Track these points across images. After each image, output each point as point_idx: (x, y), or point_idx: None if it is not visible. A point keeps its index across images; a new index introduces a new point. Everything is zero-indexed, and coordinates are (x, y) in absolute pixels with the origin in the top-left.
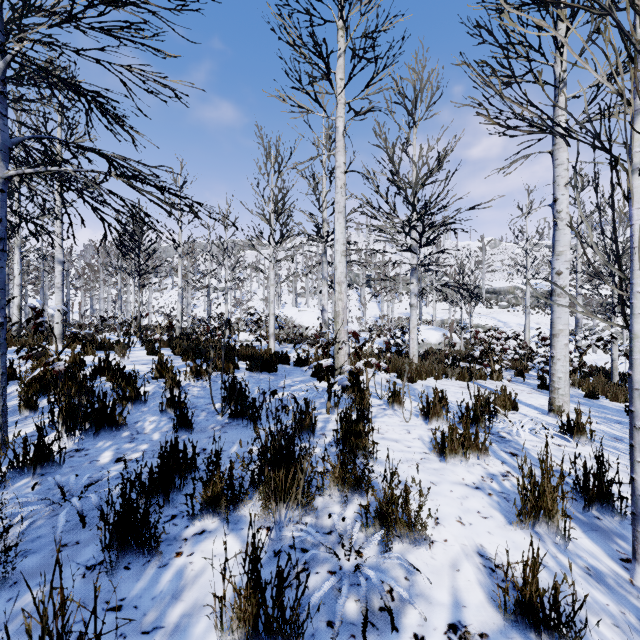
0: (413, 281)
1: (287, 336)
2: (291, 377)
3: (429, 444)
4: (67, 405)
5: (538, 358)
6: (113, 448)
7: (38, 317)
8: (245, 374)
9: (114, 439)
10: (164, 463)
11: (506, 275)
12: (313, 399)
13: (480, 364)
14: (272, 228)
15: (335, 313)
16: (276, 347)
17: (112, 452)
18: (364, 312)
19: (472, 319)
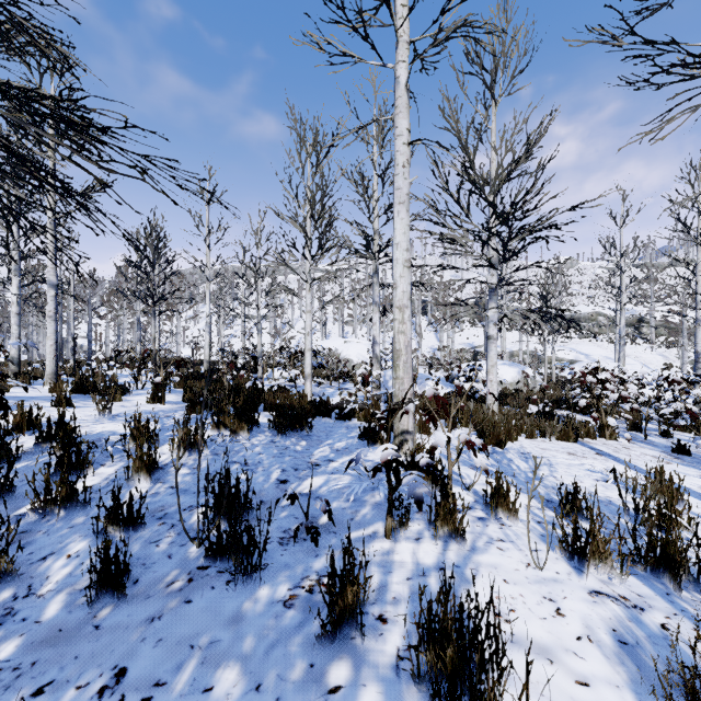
0: (492, 306)
1: (330, 373)
2: (330, 441)
3: (620, 661)
4: None
5: (664, 408)
6: None
7: None
8: (266, 437)
9: None
10: None
11: (586, 299)
12: (362, 494)
13: (574, 411)
14: (308, 238)
15: (394, 352)
16: (316, 389)
17: None
18: (420, 343)
19: (554, 352)
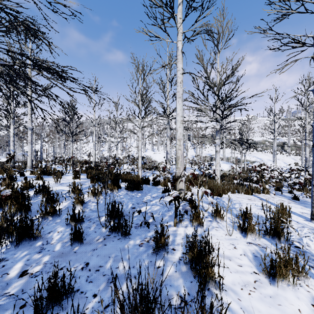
0: (217, 138)
1: (148, 166)
2: (150, 194)
3: (254, 261)
4: (3, 222)
5: (289, 181)
6: (25, 259)
7: (11, 159)
8: (124, 192)
9: (29, 249)
10: (36, 307)
11: (260, 134)
12: (164, 212)
13: (253, 183)
14: (140, 109)
15: (176, 157)
16: (142, 173)
17: (22, 263)
18: (187, 153)
19: (245, 157)
